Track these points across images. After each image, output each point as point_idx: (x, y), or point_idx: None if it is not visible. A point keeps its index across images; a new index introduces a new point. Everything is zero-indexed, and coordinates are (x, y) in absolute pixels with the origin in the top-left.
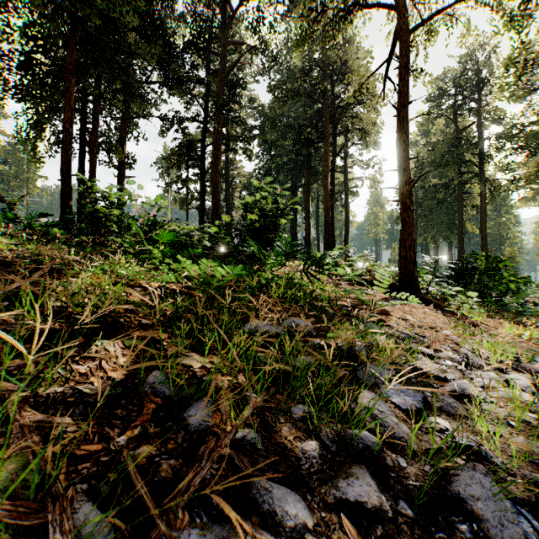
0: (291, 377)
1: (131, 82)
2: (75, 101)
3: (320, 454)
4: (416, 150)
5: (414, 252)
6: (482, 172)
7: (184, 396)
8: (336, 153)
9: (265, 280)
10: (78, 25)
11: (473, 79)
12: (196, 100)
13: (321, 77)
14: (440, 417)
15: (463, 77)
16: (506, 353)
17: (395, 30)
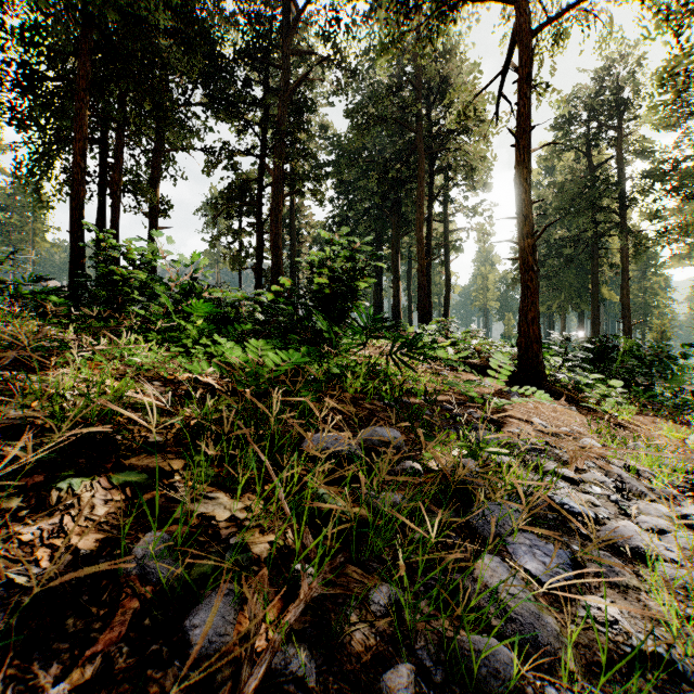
0: (370, 535)
1: (166, 103)
2: (92, 128)
3: (416, 691)
4: (537, 192)
5: (539, 327)
6: (623, 221)
7: (192, 578)
8: (433, 197)
9: (338, 367)
10: (94, 27)
11: (612, 100)
12: (251, 127)
13: (414, 98)
14: (599, 591)
15: (599, 98)
16: (676, 473)
17: (513, 31)
